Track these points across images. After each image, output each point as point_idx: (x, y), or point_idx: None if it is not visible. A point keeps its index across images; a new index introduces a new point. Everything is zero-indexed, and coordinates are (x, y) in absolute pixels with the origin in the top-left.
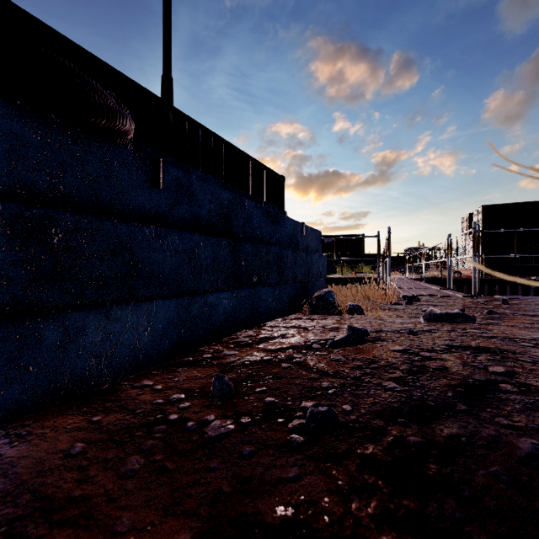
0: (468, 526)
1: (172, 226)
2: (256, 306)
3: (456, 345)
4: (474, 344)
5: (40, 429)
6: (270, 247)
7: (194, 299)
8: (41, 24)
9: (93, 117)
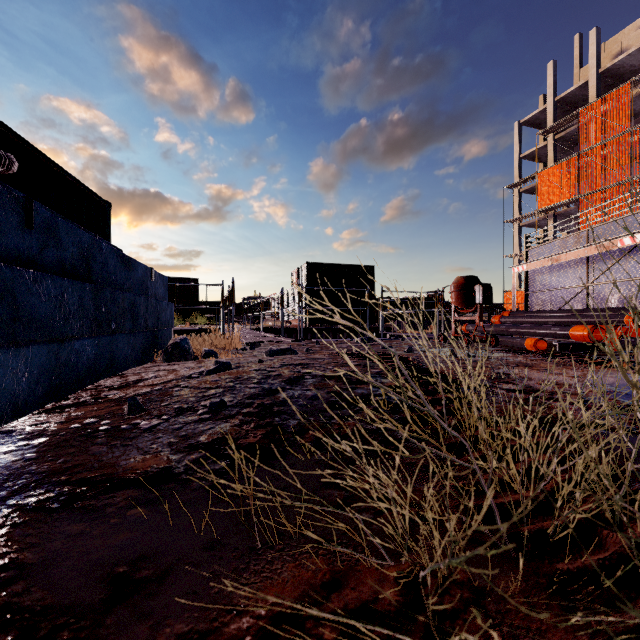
0: (289, 420)
1: (41, 270)
2: (114, 354)
3: (286, 364)
4: (295, 363)
5: None
6: (126, 293)
7: (63, 345)
8: None
9: None
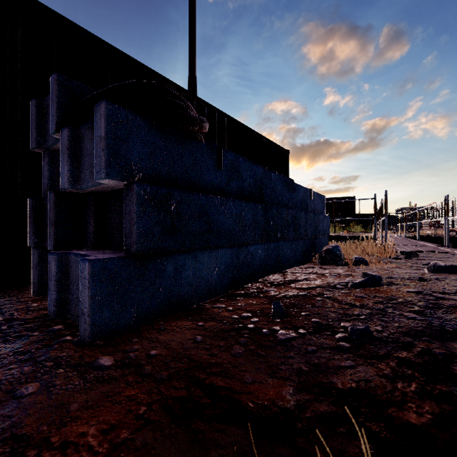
0: None
1: (228, 196)
2: (279, 256)
3: None
4: None
5: (170, 326)
6: (289, 210)
7: (241, 249)
8: (128, 57)
9: (192, 126)
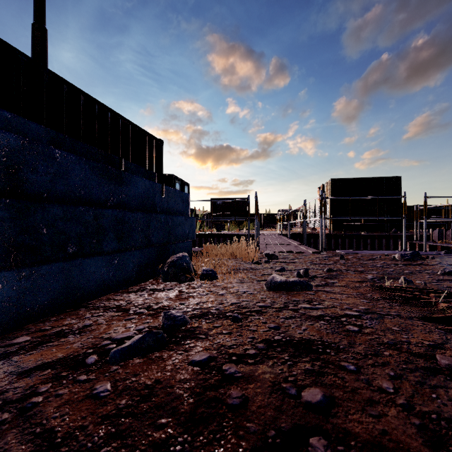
0: None
1: None
2: (75, 282)
3: (277, 340)
4: (298, 336)
5: None
6: (104, 209)
7: None
8: None
9: None
